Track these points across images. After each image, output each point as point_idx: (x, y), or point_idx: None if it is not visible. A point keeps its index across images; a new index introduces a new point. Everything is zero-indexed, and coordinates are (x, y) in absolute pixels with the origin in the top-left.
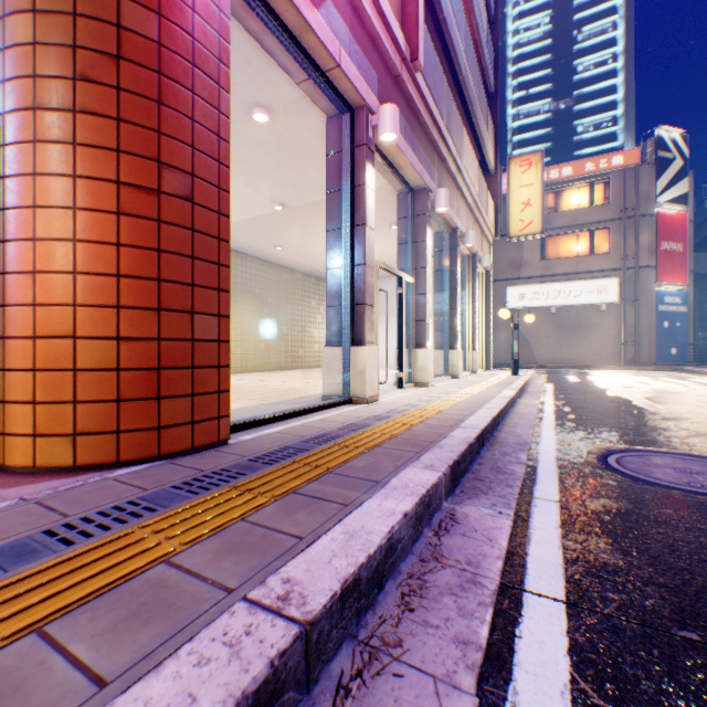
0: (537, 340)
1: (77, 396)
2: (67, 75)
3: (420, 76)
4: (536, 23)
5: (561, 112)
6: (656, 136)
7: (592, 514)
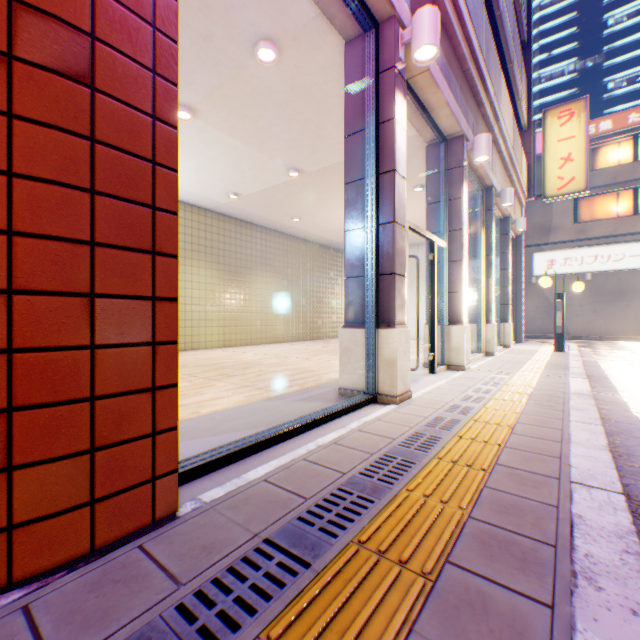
0: (569, 309)
1: None
2: None
3: None
4: None
5: (588, 70)
6: None
7: None
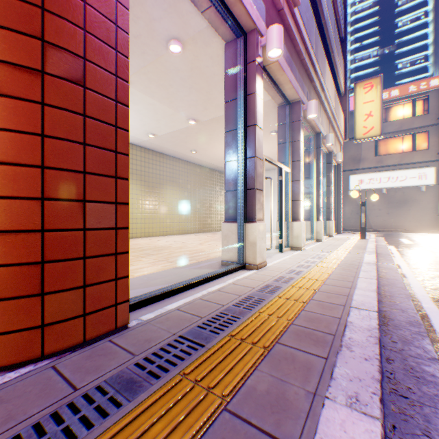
0: (372, 212)
1: None
2: None
3: (297, 12)
4: None
5: (386, 55)
6: None
7: None
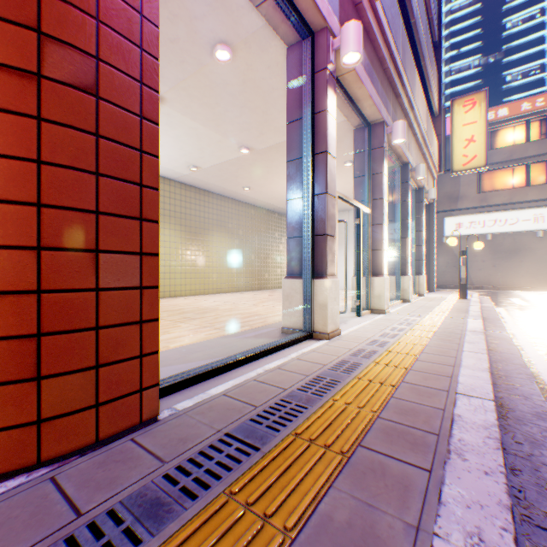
0: (473, 264)
1: None
2: None
3: (379, 6)
4: None
5: (490, 65)
6: None
7: None
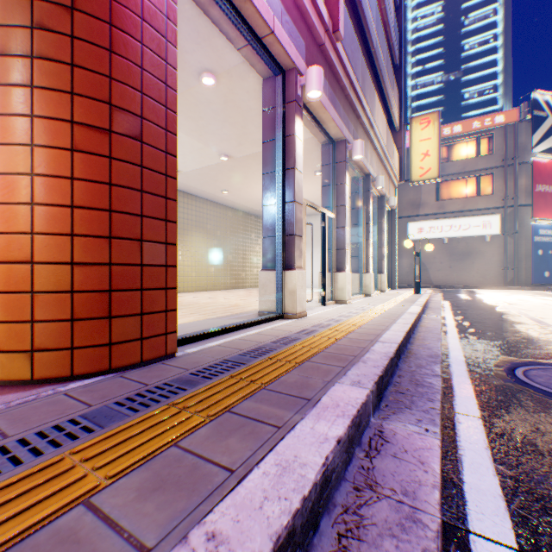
0: (433, 265)
1: (34, 315)
2: (25, 24)
3: (340, 46)
4: (430, 12)
5: (451, 82)
6: (532, 98)
7: (517, 433)
